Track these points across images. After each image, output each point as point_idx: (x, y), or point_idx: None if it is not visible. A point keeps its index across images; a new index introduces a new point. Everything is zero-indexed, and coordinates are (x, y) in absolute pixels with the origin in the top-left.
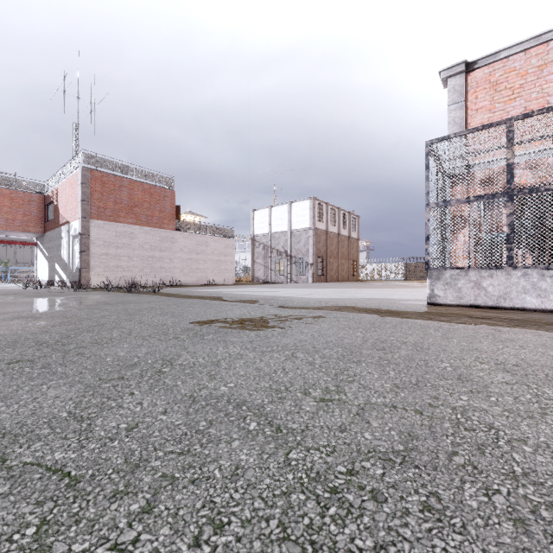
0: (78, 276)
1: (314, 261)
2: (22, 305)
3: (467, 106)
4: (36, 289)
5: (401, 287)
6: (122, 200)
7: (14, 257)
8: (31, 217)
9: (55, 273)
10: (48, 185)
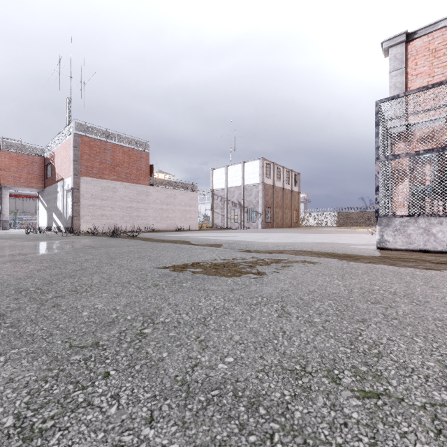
0: (70, 223)
1: (263, 210)
2: (19, 248)
3: (408, 72)
4: (36, 234)
5: (339, 232)
6: (106, 160)
7: (22, 208)
8: (34, 175)
9: (53, 221)
10: (47, 149)
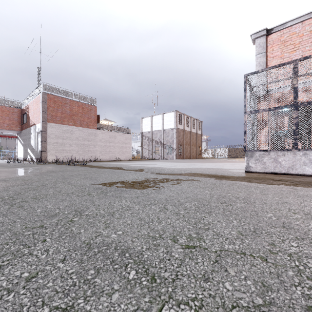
0: (40, 156)
1: (176, 147)
2: (1, 172)
3: (267, 55)
4: (15, 163)
5: (227, 162)
6: (66, 111)
7: (5, 144)
8: (14, 121)
9: (27, 154)
10: (24, 103)
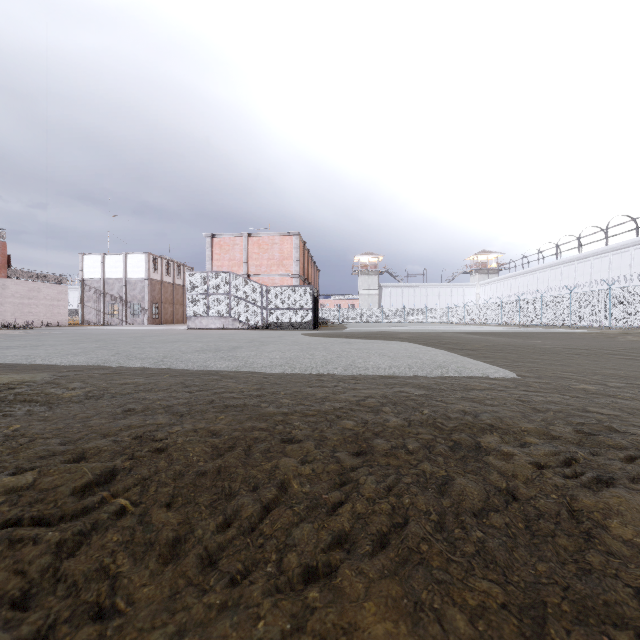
0: None
1: (149, 306)
2: None
3: (213, 251)
4: None
5: None
6: None
7: None
8: None
9: None
10: None
